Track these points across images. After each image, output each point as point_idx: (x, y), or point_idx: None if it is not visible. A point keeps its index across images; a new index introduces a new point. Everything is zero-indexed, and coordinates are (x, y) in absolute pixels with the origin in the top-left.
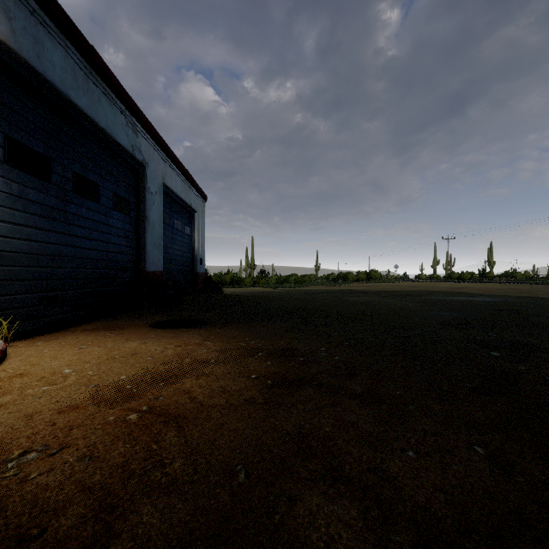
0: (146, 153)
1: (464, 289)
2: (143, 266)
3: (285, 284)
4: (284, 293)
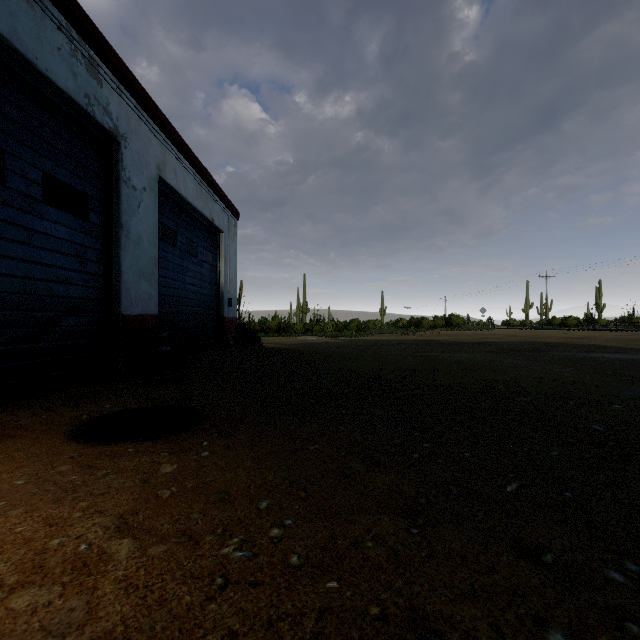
0: (121, 118)
1: (589, 340)
2: (116, 306)
3: (344, 332)
4: (345, 346)
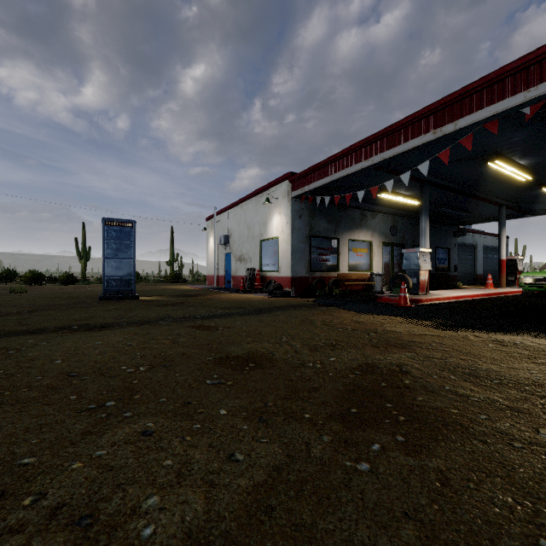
0: (476, 240)
1: None
2: (476, 273)
3: None
4: None
